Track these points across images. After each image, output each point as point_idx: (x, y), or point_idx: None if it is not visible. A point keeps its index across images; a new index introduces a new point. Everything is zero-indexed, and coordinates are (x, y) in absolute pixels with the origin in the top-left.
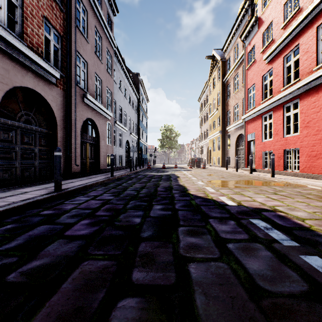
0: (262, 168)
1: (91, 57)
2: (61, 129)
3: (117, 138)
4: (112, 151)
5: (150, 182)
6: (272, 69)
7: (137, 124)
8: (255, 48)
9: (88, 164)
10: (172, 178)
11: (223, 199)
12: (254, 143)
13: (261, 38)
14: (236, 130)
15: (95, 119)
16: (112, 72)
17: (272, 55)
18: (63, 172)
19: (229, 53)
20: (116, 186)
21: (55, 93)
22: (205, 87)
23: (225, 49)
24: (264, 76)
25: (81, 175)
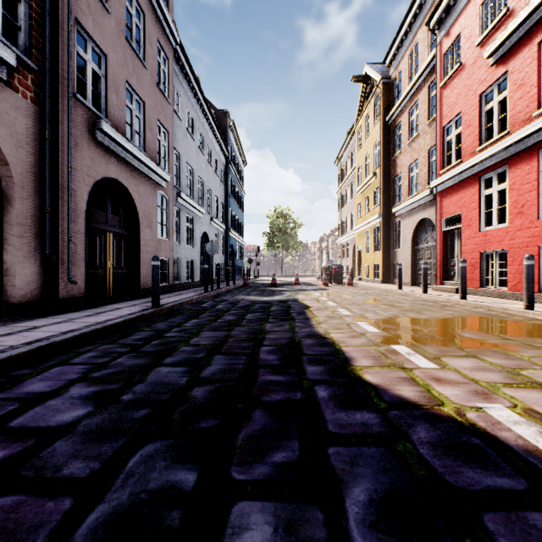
0: (479, 286)
1: (116, 45)
2: (26, 195)
3: (183, 227)
4: (171, 252)
5: (240, 324)
6: (506, 76)
7: (225, 203)
8: (461, 39)
9: (110, 279)
10: (295, 312)
11: (517, 426)
12: (459, 235)
13: (477, 16)
14: (413, 212)
15: (127, 183)
16: (171, 92)
17: (508, 43)
18: (33, 298)
19: (399, 65)
20: (145, 343)
21: (5, 103)
22: (348, 138)
23: (390, 59)
24: (484, 94)
25: (95, 302)
